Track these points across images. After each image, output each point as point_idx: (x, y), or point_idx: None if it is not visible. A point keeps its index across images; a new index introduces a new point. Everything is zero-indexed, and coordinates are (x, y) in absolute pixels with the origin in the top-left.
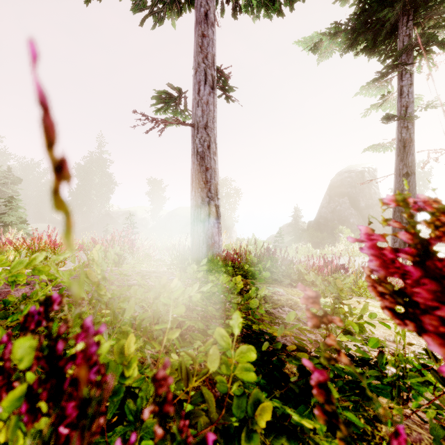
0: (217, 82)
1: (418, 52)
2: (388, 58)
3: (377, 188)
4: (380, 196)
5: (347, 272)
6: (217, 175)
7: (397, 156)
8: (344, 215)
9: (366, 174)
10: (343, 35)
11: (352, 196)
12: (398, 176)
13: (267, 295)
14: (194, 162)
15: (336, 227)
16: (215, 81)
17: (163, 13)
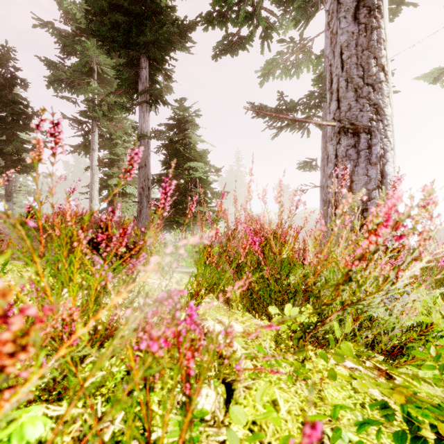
0: None
1: None
2: None
3: None
4: None
5: None
6: None
7: None
8: None
9: None
10: None
11: None
12: None
13: None
14: (321, 204)
15: None
16: None
17: (304, 125)
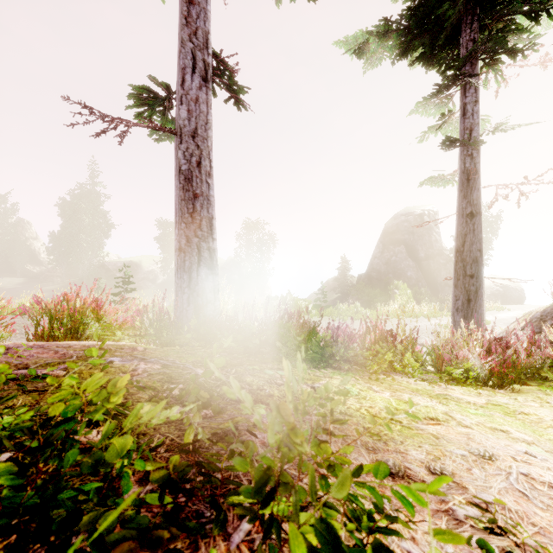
0: (222, 79)
1: (485, 62)
2: (449, 68)
3: (438, 235)
4: (442, 244)
5: (395, 340)
6: (213, 206)
7: (459, 191)
8: (400, 268)
9: (425, 218)
10: (394, 37)
11: (410, 244)
12: (461, 217)
13: (253, 388)
14: (177, 185)
15: (390, 282)
16: (209, 71)
17: None
